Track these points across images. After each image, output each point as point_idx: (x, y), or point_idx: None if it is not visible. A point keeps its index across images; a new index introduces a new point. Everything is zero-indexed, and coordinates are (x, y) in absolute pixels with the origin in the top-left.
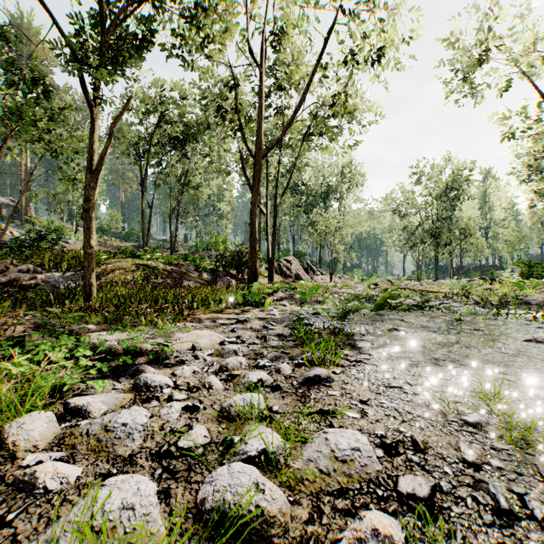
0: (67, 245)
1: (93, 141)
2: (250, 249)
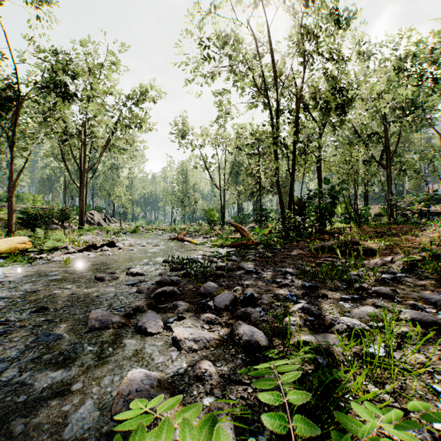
0: None
1: (13, 168)
2: (80, 211)
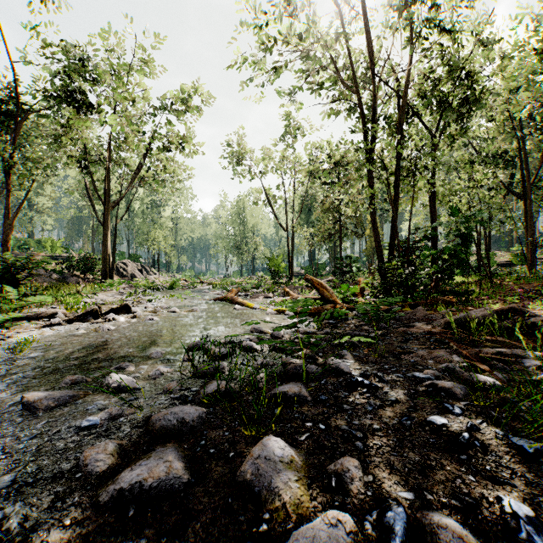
0: None
1: (10, 202)
2: (103, 260)
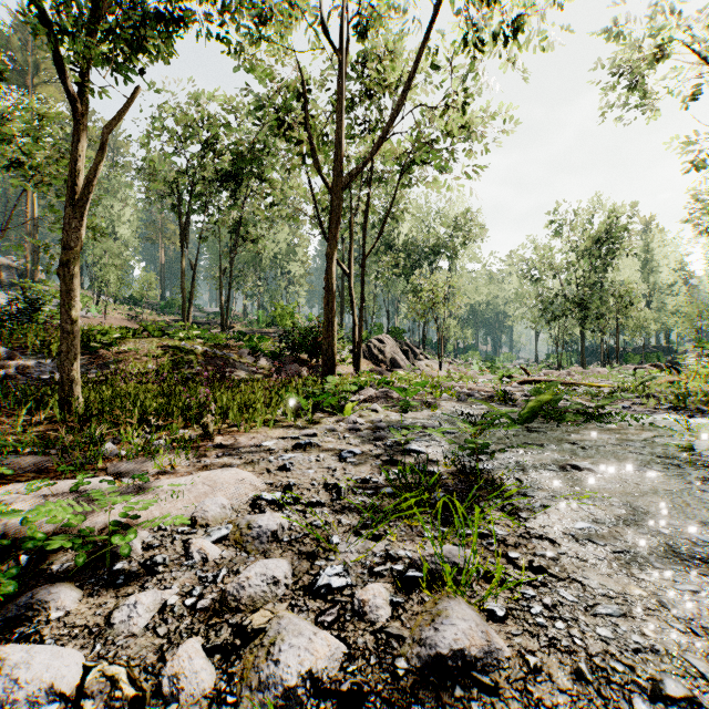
0: (84, 319)
1: (75, 155)
2: (325, 324)
